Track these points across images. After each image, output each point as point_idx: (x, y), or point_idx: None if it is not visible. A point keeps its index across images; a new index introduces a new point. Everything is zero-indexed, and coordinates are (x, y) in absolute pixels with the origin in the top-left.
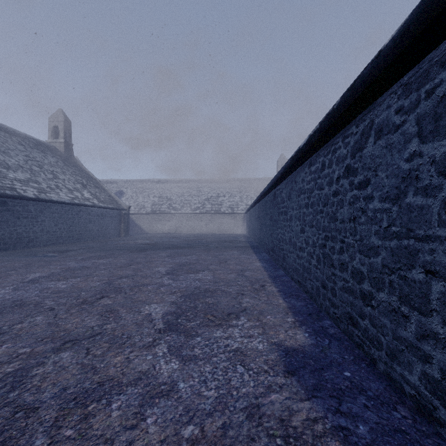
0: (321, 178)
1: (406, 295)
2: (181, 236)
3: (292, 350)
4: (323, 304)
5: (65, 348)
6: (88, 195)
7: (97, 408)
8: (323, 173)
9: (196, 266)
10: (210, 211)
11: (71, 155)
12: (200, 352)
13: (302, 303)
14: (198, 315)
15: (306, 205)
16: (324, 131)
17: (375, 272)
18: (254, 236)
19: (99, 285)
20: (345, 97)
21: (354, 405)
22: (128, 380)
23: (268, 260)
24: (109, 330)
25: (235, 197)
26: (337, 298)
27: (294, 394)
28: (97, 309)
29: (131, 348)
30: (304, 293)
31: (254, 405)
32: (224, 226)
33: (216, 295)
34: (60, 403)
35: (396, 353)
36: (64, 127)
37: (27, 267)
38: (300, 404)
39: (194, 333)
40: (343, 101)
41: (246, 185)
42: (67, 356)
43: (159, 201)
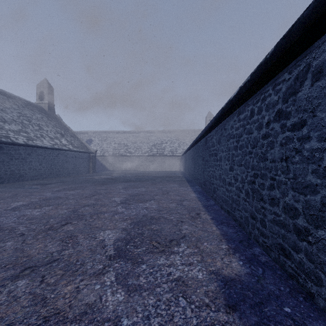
0: (250, 123)
1: None
2: (134, 173)
3: (230, 280)
4: (251, 232)
5: (23, 276)
6: (65, 142)
7: None
8: (251, 119)
9: (144, 196)
10: (156, 154)
11: (53, 112)
12: (144, 282)
13: (233, 230)
14: (144, 241)
15: (235, 147)
16: (255, 81)
17: (313, 209)
18: (189, 173)
19: (66, 212)
20: (280, 45)
21: None
22: (74, 314)
23: (201, 192)
24: (66, 256)
25: (174, 144)
26: (267, 229)
27: None
28: (60, 234)
29: (82, 275)
30: (233, 221)
31: None
32: (166, 165)
33: (160, 222)
34: None
35: None
36: (48, 92)
37: (13, 197)
38: None
39: (140, 260)
40: (278, 49)
41: (182, 135)
42: (22, 284)
43: (118, 147)
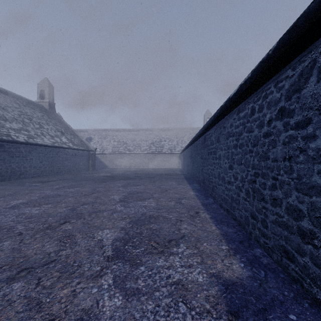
0: (250, 122)
1: None
2: (133, 170)
3: (231, 284)
4: (252, 232)
5: (19, 278)
6: (65, 140)
7: None
8: (252, 117)
9: (143, 194)
10: (155, 152)
11: (53, 111)
12: (143, 285)
13: (233, 230)
14: (143, 241)
15: (234, 146)
16: (256, 78)
17: (319, 211)
18: (187, 170)
19: (64, 211)
20: (284, 40)
21: None
22: (69, 320)
23: (199, 190)
24: (63, 257)
25: (173, 141)
26: (269, 230)
27: None
28: (58, 234)
29: (79, 278)
30: (232, 220)
31: None
32: (165, 162)
33: (159, 221)
34: None
35: None
36: (48, 91)
37: (13, 195)
38: None
39: (138, 261)
40: (281, 44)
41: (181, 133)
42: (18, 287)
43: (117, 145)
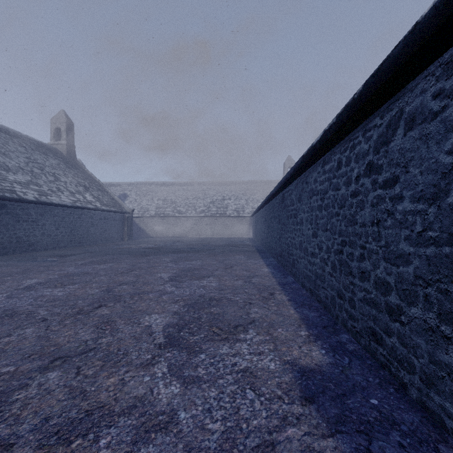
0: (337, 177)
1: (448, 312)
2: (186, 240)
3: (308, 371)
4: (339, 315)
5: (54, 367)
6: (91, 198)
7: (83, 445)
8: (339, 172)
9: (200, 272)
10: (216, 214)
11: (73, 157)
12: (204, 373)
13: (316, 314)
14: (202, 327)
15: (319, 207)
16: (342, 125)
17: (406, 283)
18: (260, 240)
19: (97, 292)
20: (369, 84)
21: (387, 444)
22: (121, 407)
23: (276, 266)
24: (104, 345)
25: (241, 200)
26: (357, 310)
27: (314, 428)
28: (93, 319)
29: (127, 366)
30: (316, 302)
31: (268, 443)
32: (230, 229)
33: (222, 304)
34: (39, 439)
35: (433, 380)
36: (66, 129)
37: (24, 273)
38: (323, 442)
39: (197, 349)
40: (366, 88)
41: (252, 188)
42: (54, 377)
43: (163, 204)
